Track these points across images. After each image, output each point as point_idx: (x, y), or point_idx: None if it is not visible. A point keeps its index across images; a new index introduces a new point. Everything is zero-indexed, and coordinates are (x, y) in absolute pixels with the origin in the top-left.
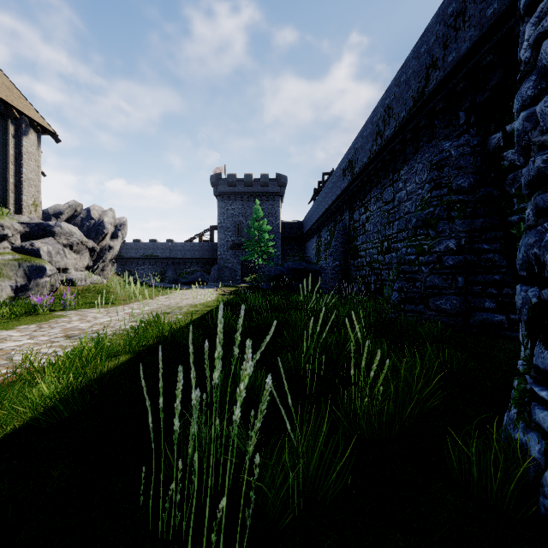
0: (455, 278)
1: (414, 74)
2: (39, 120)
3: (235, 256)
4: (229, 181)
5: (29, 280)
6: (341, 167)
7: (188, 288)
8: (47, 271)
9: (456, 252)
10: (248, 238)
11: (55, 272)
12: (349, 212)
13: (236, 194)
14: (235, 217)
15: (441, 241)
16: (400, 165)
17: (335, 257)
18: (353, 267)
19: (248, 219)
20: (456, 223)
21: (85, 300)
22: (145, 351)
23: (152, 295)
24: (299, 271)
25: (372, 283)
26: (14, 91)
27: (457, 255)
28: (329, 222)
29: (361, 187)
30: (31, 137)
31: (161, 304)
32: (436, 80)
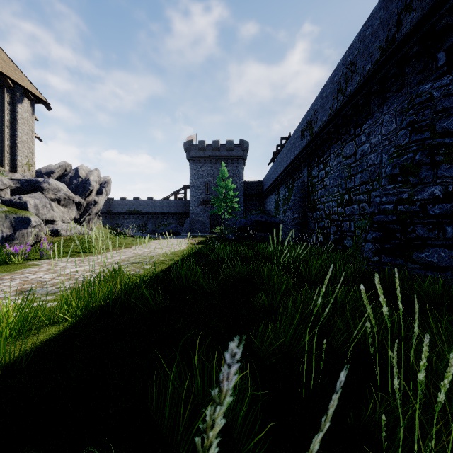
0: (443, 228)
1: (382, 23)
2: (33, 90)
3: (204, 211)
4: (199, 147)
5: (15, 230)
6: (299, 129)
7: (164, 238)
8: (32, 222)
9: (443, 199)
10: (216, 195)
11: (40, 223)
12: (307, 169)
13: (206, 158)
14: (205, 178)
15: (424, 189)
16: (363, 119)
17: (294, 210)
18: (311, 219)
19: (216, 179)
20: (442, 168)
21: (66, 249)
22: (88, 317)
23: (130, 245)
24: (261, 223)
25: (331, 234)
26: (11, 64)
27: (444, 203)
28: (287, 179)
29: (320, 144)
30: (25, 105)
31: (135, 253)
32: (410, 23)
